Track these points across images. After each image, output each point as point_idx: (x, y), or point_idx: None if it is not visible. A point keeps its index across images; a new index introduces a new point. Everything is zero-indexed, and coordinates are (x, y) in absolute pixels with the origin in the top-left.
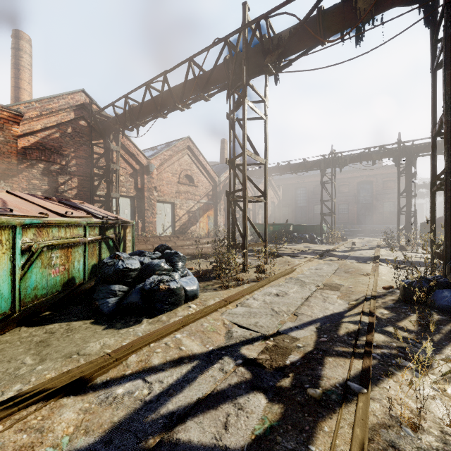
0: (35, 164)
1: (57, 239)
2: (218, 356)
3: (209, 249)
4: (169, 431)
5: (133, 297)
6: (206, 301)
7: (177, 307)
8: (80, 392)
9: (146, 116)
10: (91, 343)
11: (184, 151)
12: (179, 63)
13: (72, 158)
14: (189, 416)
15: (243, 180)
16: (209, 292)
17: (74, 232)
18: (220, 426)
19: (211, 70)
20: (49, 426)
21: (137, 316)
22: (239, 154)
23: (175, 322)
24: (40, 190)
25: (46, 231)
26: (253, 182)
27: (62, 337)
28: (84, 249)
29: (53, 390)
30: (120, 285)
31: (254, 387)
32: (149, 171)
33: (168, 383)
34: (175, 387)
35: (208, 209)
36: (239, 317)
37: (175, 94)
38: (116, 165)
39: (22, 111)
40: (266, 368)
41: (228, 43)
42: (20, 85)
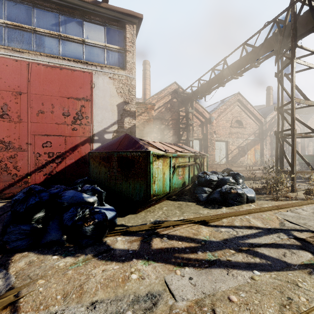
0: (155, 126)
1: (180, 163)
2: (275, 231)
3: (258, 174)
4: (252, 247)
5: (215, 194)
6: (262, 204)
7: (241, 204)
8: (205, 225)
9: (211, 88)
10: (200, 211)
11: (235, 103)
12: (235, 49)
13: (170, 121)
14: (261, 246)
15: (291, 122)
16: (262, 201)
17: (185, 160)
18: (280, 254)
19: (260, 45)
20: (200, 231)
21: (218, 205)
22: (288, 102)
23: (243, 210)
24: (157, 139)
25: (177, 159)
26: (301, 121)
27: (186, 207)
28: (189, 168)
29: (196, 221)
30: (207, 188)
31: (302, 248)
32: (210, 122)
33: (246, 233)
34: (250, 236)
35: (254, 144)
36: (289, 217)
37: (231, 70)
38: (192, 121)
39: (150, 101)
40: (313, 244)
41: (277, 21)
42: (145, 87)
